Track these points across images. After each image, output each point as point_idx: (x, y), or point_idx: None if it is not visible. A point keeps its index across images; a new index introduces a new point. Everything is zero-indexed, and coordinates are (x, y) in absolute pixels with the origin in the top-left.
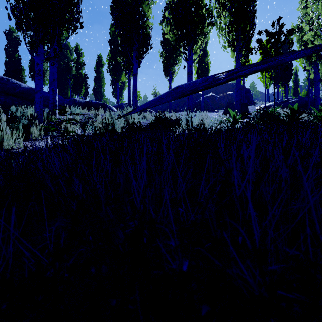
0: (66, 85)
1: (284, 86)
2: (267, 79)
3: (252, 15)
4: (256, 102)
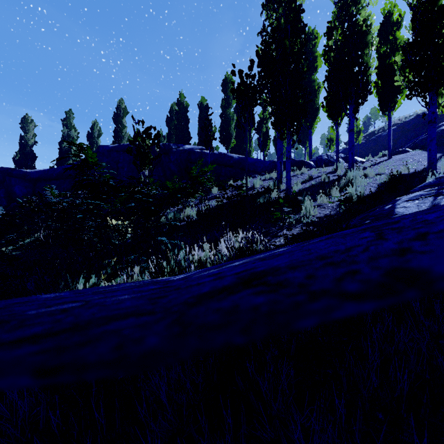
0: (245, 141)
1: None
2: None
3: None
4: None
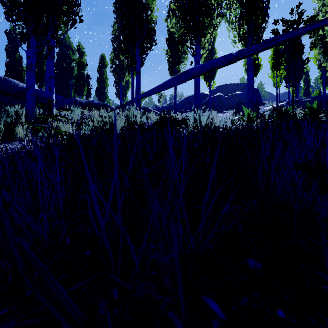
0: (68, 86)
1: (295, 86)
2: (278, 78)
3: (265, 6)
4: (265, 102)
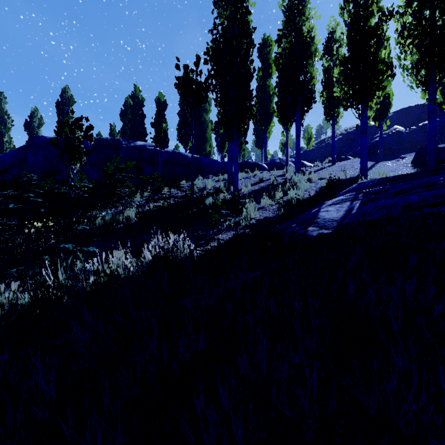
0: (205, 141)
1: None
2: None
3: None
4: None
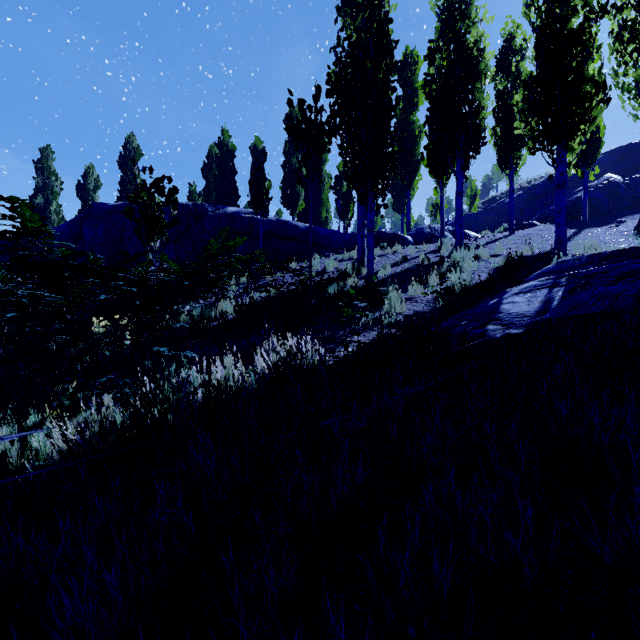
0: (320, 204)
1: None
2: None
3: None
4: None
